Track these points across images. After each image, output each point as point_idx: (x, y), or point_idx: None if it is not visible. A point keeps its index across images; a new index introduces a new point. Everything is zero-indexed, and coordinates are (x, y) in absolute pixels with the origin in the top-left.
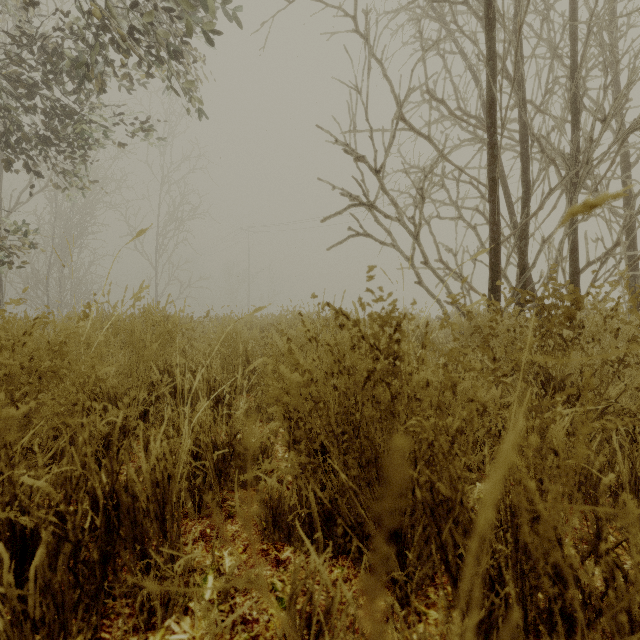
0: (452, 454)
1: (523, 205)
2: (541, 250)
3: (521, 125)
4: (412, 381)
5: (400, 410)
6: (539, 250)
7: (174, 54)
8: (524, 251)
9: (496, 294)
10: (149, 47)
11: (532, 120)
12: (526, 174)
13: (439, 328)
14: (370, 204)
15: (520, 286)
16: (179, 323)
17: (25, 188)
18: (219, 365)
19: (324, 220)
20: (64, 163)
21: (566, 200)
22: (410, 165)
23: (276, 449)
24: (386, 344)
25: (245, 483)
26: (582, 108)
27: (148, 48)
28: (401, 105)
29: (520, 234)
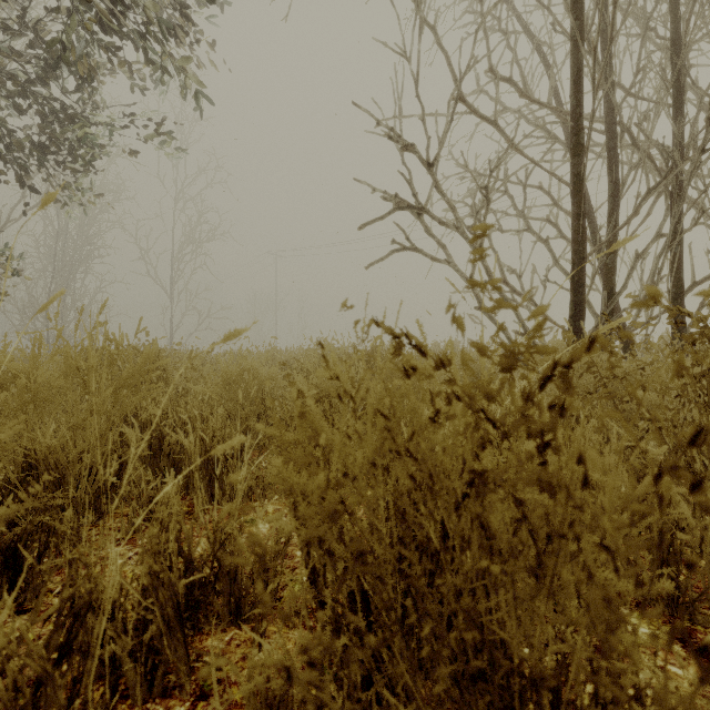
0: (708, 700)
1: (610, 211)
2: (634, 267)
3: (608, 111)
4: (553, 480)
5: (563, 576)
6: (632, 267)
7: (180, 32)
8: (612, 268)
9: (580, 322)
10: (148, 22)
11: (619, 107)
12: (614, 172)
13: (673, 372)
14: (421, 207)
15: (608, 312)
16: (186, 358)
17: (17, 203)
18: (223, 414)
19: (362, 227)
20: (55, 170)
21: (665, 204)
22: (465, 169)
23: (294, 542)
24: (521, 409)
25: (238, 616)
26: (686, 88)
27: (147, 23)
28: (461, 78)
29: (606, 247)
